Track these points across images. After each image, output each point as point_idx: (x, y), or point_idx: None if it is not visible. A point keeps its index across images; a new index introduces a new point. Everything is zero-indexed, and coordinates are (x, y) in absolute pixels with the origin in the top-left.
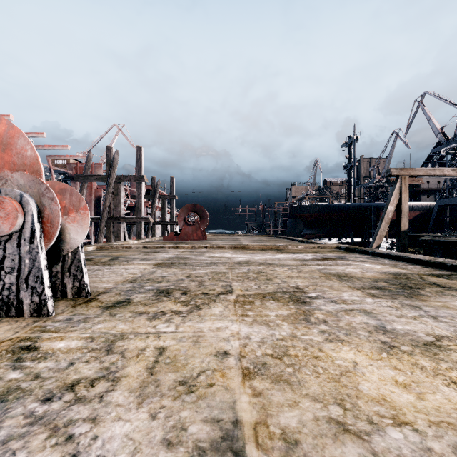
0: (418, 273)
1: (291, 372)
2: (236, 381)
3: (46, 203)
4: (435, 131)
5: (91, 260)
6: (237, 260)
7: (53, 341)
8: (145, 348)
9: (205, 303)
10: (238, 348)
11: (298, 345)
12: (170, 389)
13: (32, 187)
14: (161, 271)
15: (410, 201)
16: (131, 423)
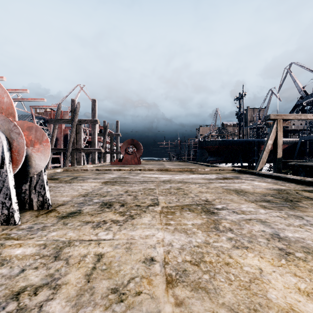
0: (294, 189)
1: (208, 279)
2: (161, 289)
3: (14, 137)
4: (299, 89)
5: (57, 179)
6: (162, 179)
7: (13, 248)
8: (86, 255)
9: (137, 213)
10: (163, 255)
11: (211, 251)
12: (102, 298)
13: (3, 124)
14: (106, 188)
15: None
16: None
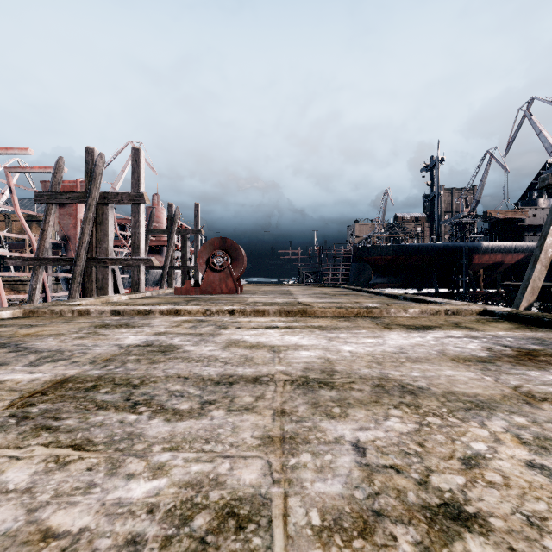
0: None
1: None
2: None
3: None
4: (548, 147)
5: None
6: (297, 361)
7: None
8: None
9: None
10: None
11: None
12: None
13: None
14: None
15: (511, 240)
16: None
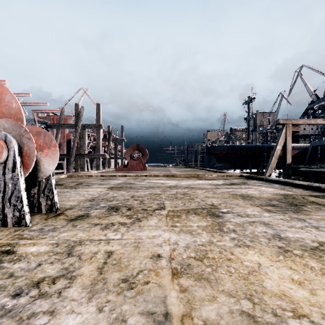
0: (301, 194)
1: (210, 271)
2: (167, 279)
3: (24, 141)
4: (310, 92)
5: (62, 184)
6: (168, 184)
7: (28, 246)
8: (97, 252)
9: (144, 216)
10: (169, 252)
11: (215, 249)
12: (114, 286)
13: (14, 130)
14: (112, 193)
15: (292, 142)
16: (82, 315)
